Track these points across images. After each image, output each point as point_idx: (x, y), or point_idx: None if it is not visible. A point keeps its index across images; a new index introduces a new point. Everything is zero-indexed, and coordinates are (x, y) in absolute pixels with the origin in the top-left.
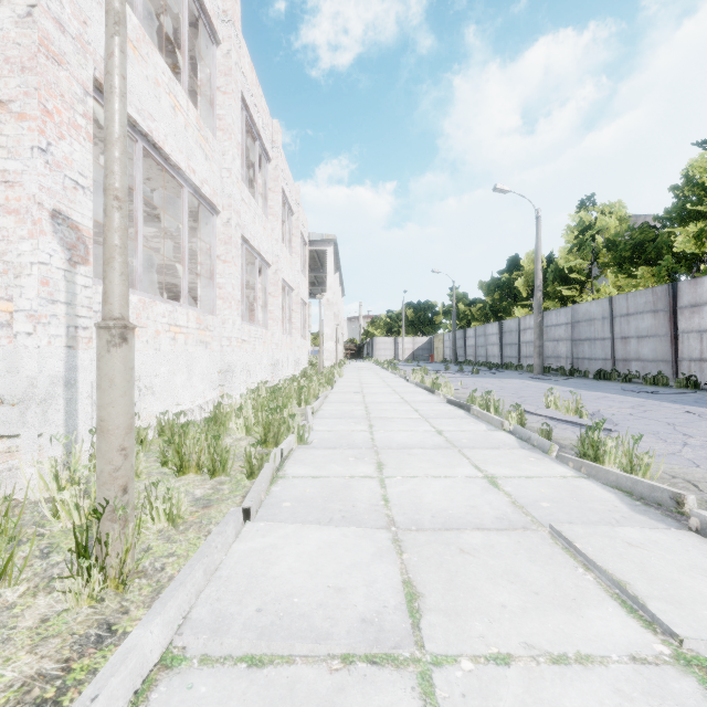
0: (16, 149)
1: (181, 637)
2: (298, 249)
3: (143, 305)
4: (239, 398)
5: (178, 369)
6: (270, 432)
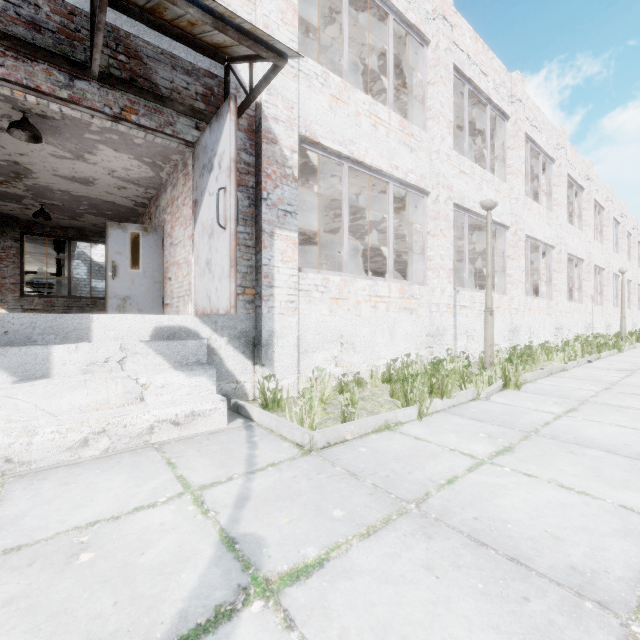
0: (585, 286)
1: (639, 346)
2: (635, 255)
3: (594, 307)
4: (611, 336)
5: (598, 324)
6: (638, 339)
